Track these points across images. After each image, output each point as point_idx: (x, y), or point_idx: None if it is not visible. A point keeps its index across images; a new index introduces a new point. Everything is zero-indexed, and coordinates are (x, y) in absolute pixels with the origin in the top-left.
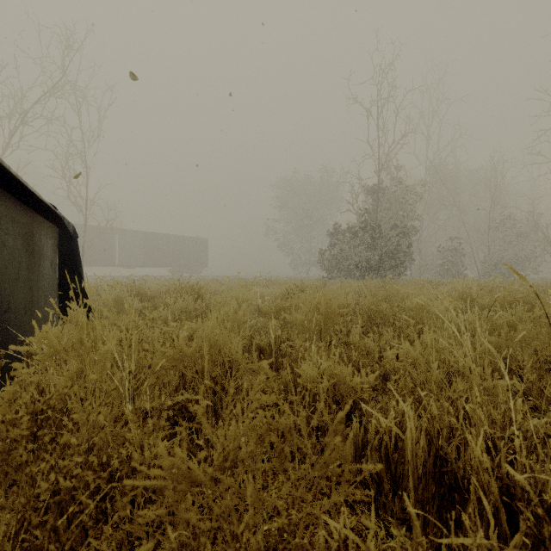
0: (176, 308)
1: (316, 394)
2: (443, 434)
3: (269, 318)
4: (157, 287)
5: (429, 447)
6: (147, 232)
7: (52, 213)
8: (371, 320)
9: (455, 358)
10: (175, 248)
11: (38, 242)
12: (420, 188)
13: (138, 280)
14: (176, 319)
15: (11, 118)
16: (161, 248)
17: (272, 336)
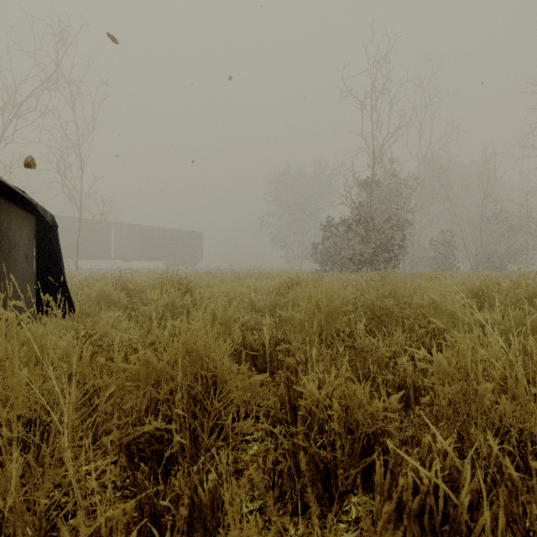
0: (162, 304)
1: (322, 419)
2: (532, 513)
3: (263, 314)
4: (148, 281)
5: (511, 534)
6: (143, 226)
7: (21, 199)
8: (375, 317)
9: (495, 371)
10: (170, 241)
11: (6, 231)
12: (413, 181)
13: (130, 273)
14: (161, 316)
15: (4, 111)
16: (156, 241)
17: (266, 336)
